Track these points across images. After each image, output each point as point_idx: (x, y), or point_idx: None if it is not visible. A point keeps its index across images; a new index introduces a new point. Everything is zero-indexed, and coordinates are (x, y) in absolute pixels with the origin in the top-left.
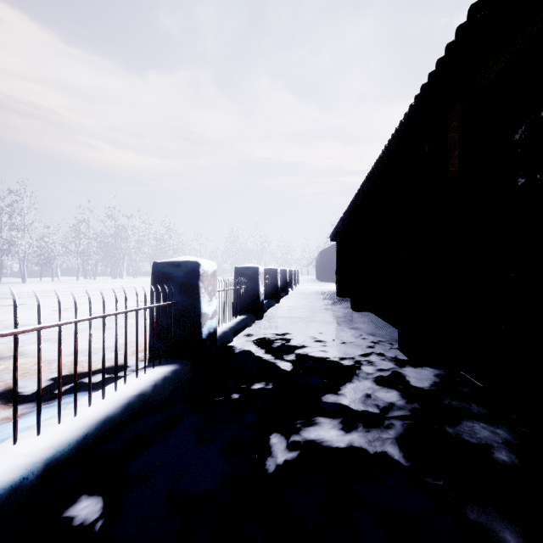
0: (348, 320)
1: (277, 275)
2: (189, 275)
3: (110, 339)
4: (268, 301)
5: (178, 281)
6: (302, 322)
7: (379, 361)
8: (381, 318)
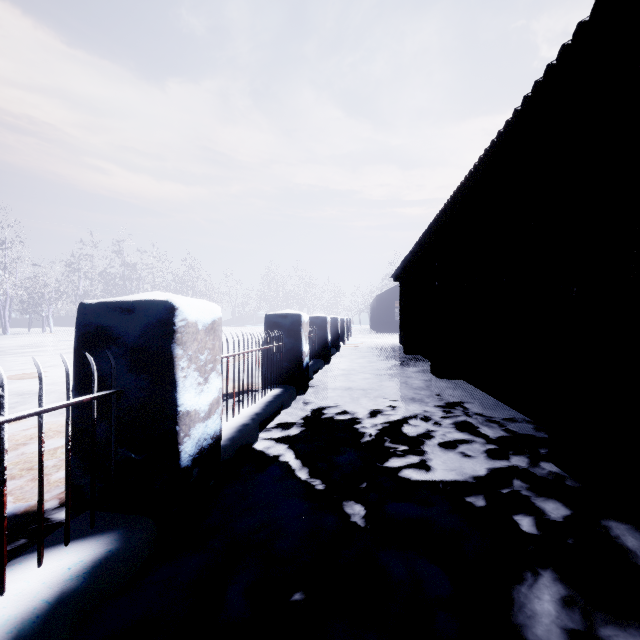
0: (434, 393)
1: (327, 325)
2: (151, 331)
3: (48, 437)
4: (314, 362)
5: (127, 344)
6: (367, 398)
7: (535, 495)
8: (483, 390)
